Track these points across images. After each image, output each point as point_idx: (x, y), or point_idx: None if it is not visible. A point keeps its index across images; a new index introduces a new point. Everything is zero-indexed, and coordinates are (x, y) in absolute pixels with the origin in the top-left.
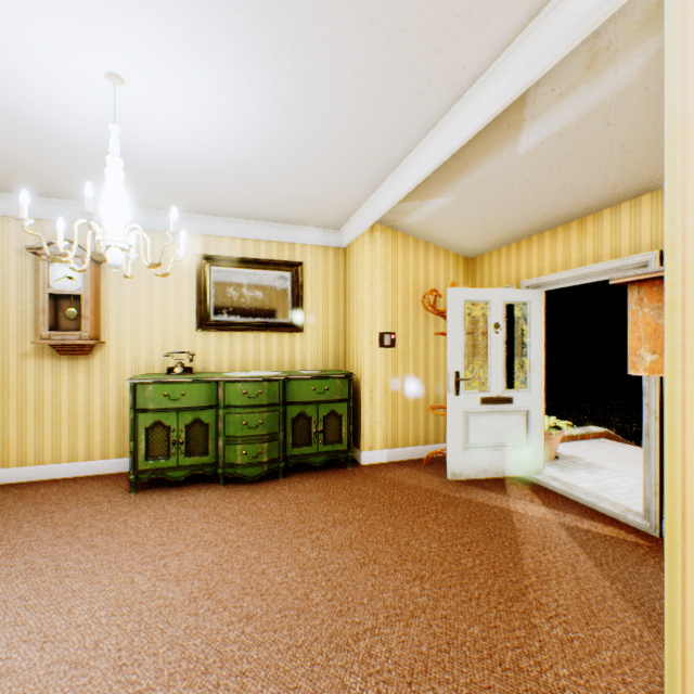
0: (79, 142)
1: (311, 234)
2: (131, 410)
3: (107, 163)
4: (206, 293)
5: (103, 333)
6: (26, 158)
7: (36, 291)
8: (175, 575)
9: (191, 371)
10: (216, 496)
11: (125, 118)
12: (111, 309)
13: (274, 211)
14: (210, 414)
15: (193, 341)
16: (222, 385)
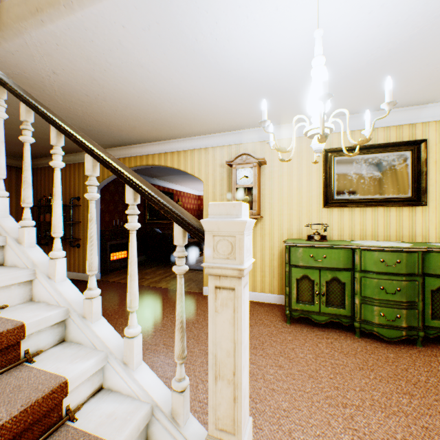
0: (265, 78)
1: (435, 110)
2: (286, 264)
3: (312, 64)
4: (330, 178)
5: (261, 211)
6: (231, 105)
7: (227, 187)
8: (368, 437)
9: (324, 238)
10: (357, 347)
11: (307, 37)
12: (265, 195)
13: (402, 95)
14: (345, 275)
15: (319, 215)
16: (357, 252)
